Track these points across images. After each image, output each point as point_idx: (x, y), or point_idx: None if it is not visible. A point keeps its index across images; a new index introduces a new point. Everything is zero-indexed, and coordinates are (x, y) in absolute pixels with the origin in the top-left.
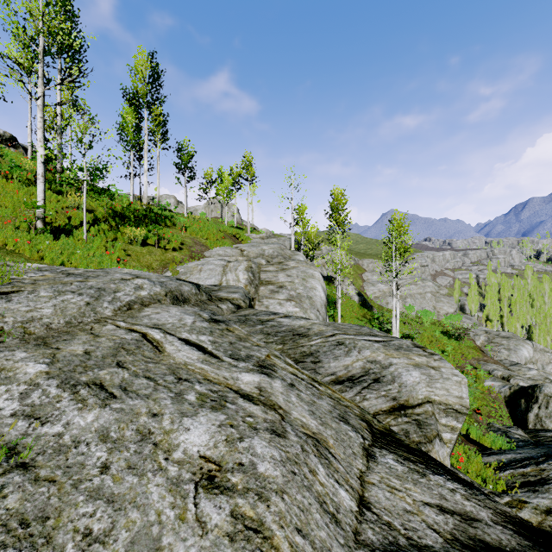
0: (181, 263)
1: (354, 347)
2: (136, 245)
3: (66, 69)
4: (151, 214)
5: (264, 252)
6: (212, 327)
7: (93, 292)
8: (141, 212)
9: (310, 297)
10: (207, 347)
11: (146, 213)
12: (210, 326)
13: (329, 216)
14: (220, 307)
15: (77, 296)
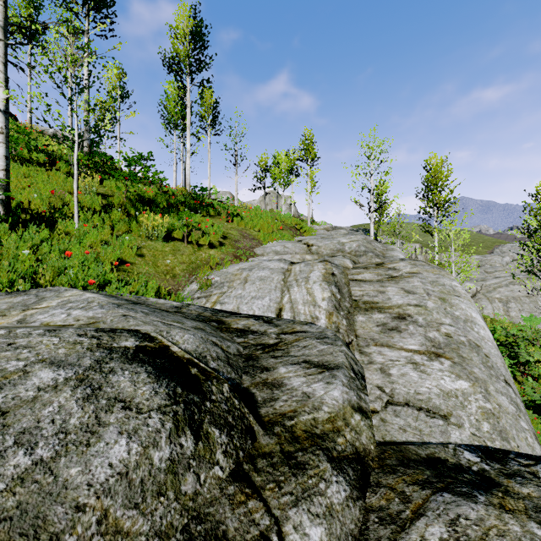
0: (218, 266)
1: None
2: (156, 240)
3: None
4: (192, 202)
5: (343, 246)
6: None
7: None
8: (178, 199)
9: (477, 346)
10: None
11: (184, 200)
12: None
13: (423, 196)
14: None
15: None
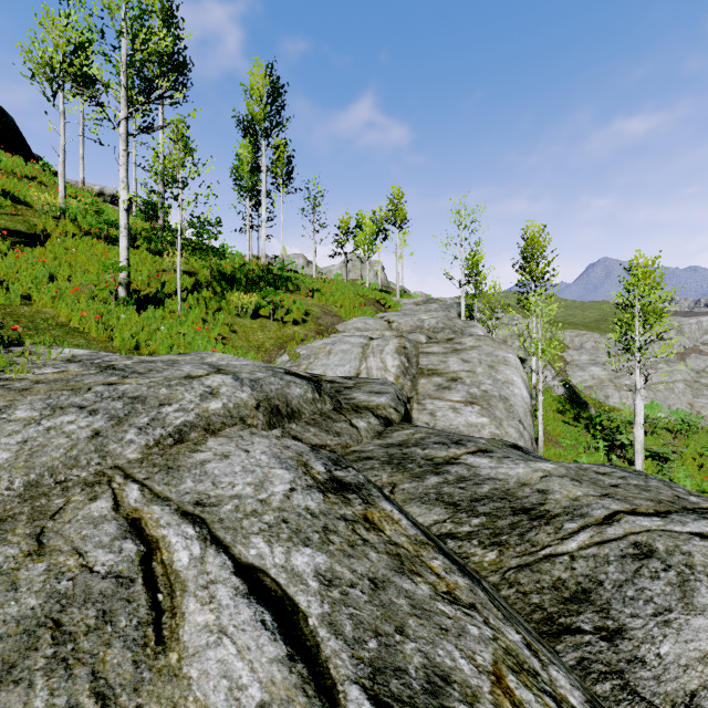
0: (303, 342)
1: (688, 567)
2: (245, 317)
3: (152, 80)
4: (269, 276)
5: (422, 323)
6: (330, 510)
7: (120, 407)
8: (256, 274)
9: (506, 399)
10: (306, 607)
11: (262, 275)
12: (326, 507)
13: (520, 268)
14: (354, 425)
15: (84, 416)
